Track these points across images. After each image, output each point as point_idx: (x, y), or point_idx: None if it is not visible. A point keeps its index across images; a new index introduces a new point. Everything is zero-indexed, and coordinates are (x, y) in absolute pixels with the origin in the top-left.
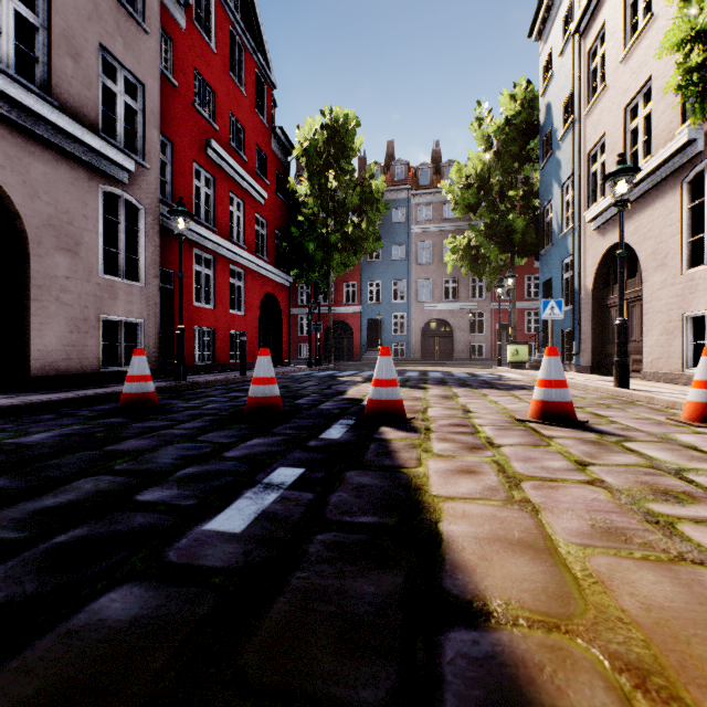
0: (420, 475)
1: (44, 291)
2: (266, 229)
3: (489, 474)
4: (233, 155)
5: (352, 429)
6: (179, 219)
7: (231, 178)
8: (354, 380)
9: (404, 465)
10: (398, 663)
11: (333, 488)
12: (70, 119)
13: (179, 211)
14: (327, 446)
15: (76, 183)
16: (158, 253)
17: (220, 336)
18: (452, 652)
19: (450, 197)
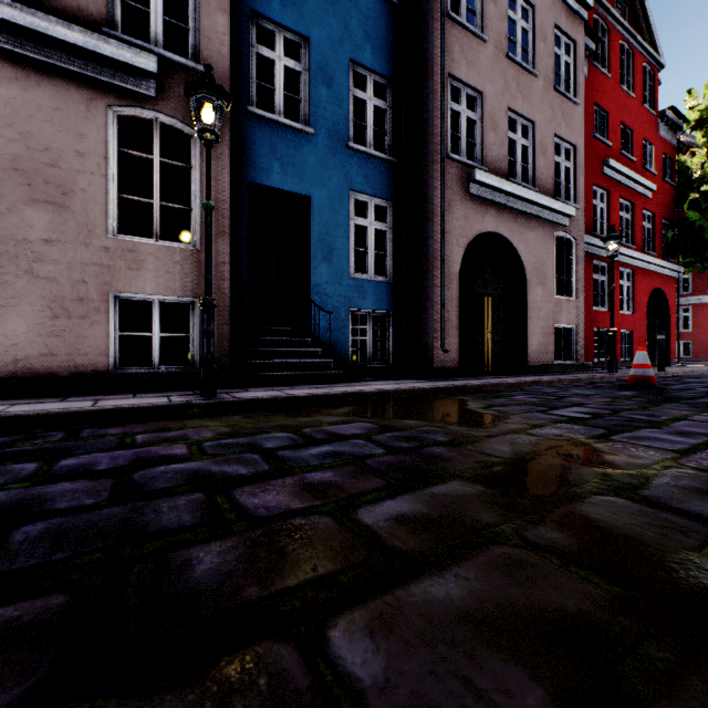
0: None
1: (532, 311)
2: (652, 222)
3: None
4: (622, 162)
5: None
6: (612, 243)
7: (620, 185)
8: None
9: None
10: None
11: None
12: (546, 197)
13: (613, 237)
14: None
15: (544, 237)
16: (582, 272)
17: None
18: None
19: None
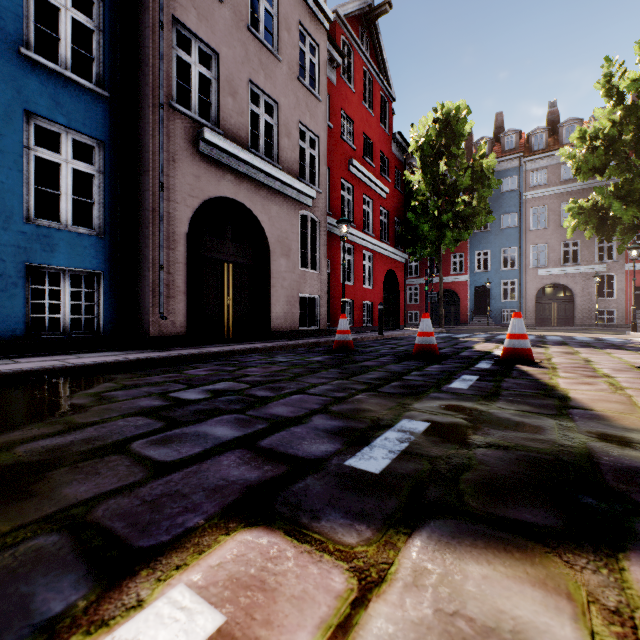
0: (553, 382)
1: (276, 281)
2: (387, 218)
3: (602, 385)
4: (365, 165)
5: (495, 365)
6: (343, 226)
7: (364, 183)
8: (473, 340)
9: (541, 379)
10: (555, 411)
11: (501, 382)
12: (288, 176)
13: (343, 220)
14: (484, 370)
15: (289, 213)
16: (326, 249)
17: (357, 305)
18: (576, 412)
19: (570, 163)
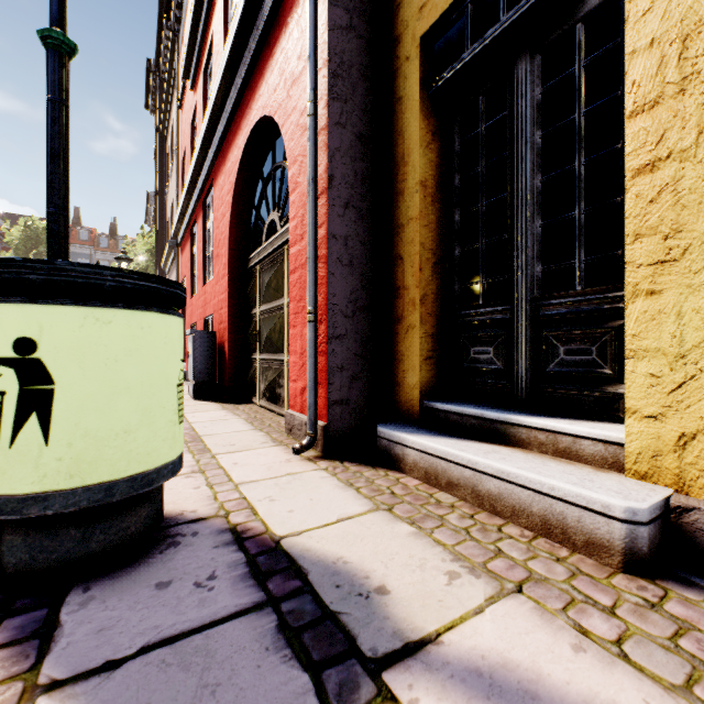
0: None
1: None
2: None
3: None
4: None
5: None
6: None
7: None
8: None
9: None
10: None
11: None
12: None
13: None
14: None
15: None
16: None
17: None
18: None
19: None
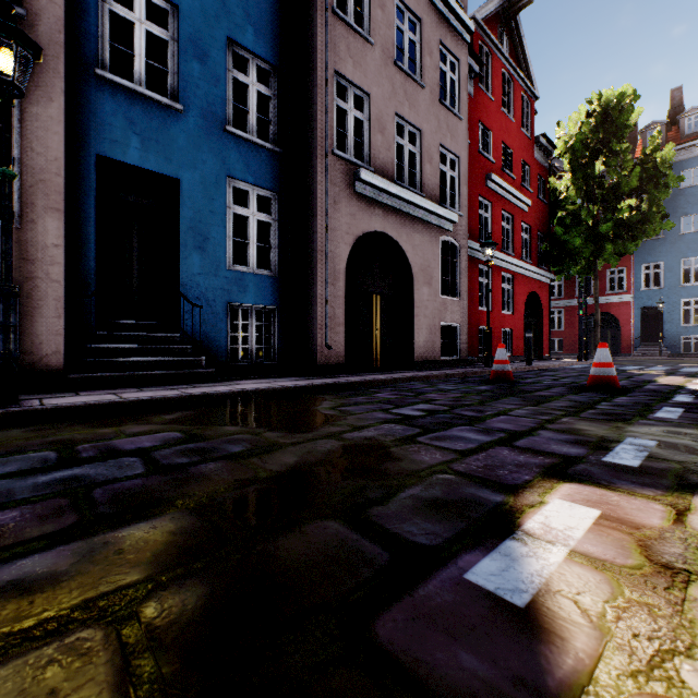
0: None
1: (419, 310)
2: (529, 233)
3: None
4: (504, 178)
5: (697, 399)
6: (488, 249)
7: (502, 198)
8: (650, 373)
9: None
10: None
11: None
12: (431, 203)
13: (488, 244)
14: (686, 403)
15: (430, 240)
16: (466, 275)
17: (495, 333)
18: None
19: None
